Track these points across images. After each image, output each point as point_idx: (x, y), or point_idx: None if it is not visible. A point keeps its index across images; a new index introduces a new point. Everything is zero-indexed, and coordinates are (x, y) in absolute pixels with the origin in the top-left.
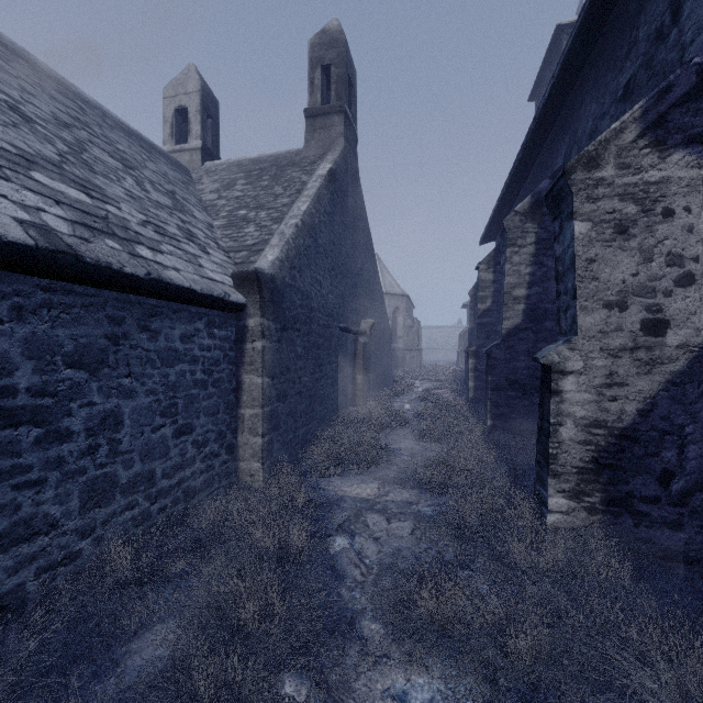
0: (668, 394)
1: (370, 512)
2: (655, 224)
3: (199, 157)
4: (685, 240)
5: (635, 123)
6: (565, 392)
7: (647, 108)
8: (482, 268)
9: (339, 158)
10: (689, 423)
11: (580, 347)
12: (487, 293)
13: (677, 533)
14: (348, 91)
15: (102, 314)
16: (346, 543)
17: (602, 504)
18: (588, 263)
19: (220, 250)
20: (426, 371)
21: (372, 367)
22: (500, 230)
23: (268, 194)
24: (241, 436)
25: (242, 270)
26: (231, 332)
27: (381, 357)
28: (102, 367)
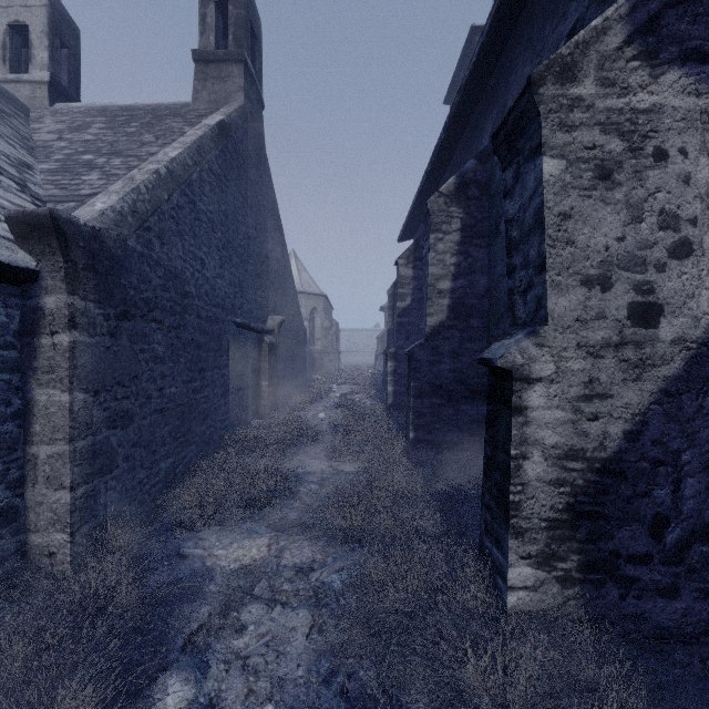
0: (661, 409)
1: (249, 597)
2: (645, 169)
3: (45, 94)
4: (681, 193)
5: (621, 23)
6: (531, 409)
7: (636, 3)
8: (402, 263)
9: (236, 114)
10: (686, 448)
11: (551, 342)
12: (406, 290)
13: (672, 602)
14: (251, 43)
15: None
16: (187, 690)
17: (580, 571)
18: (561, 218)
19: (23, 194)
20: (345, 375)
21: (283, 371)
22: (423, 214)
23: (132, 141)
24: (31, 491)
25: (24, 211)
26: (7, 316)
27: (294, 360)
28: None
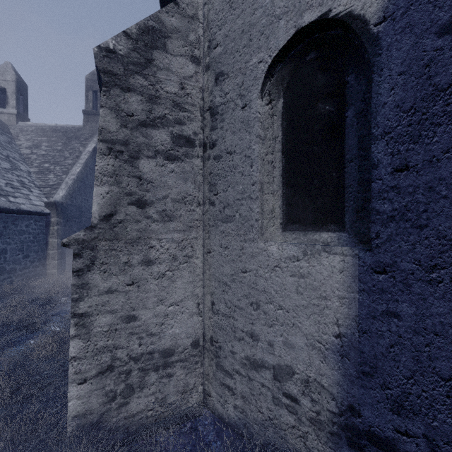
0: None
1: None
2: None
3: (15, 119)
4: None
5: None
6: None
7: None
8: None
9: None
10: None
11: None
12: None
13: None
14: None
15: (2, 221)
16: None
17: None
18: None
19: (36, 188)
20: None
21: None
22: None
23: (61, 156)
24: (48, 261)
25: (49, 201)
26: (44, 223)
27: None
28: (2, 236)
